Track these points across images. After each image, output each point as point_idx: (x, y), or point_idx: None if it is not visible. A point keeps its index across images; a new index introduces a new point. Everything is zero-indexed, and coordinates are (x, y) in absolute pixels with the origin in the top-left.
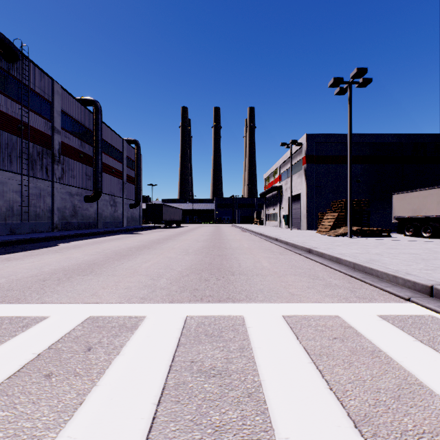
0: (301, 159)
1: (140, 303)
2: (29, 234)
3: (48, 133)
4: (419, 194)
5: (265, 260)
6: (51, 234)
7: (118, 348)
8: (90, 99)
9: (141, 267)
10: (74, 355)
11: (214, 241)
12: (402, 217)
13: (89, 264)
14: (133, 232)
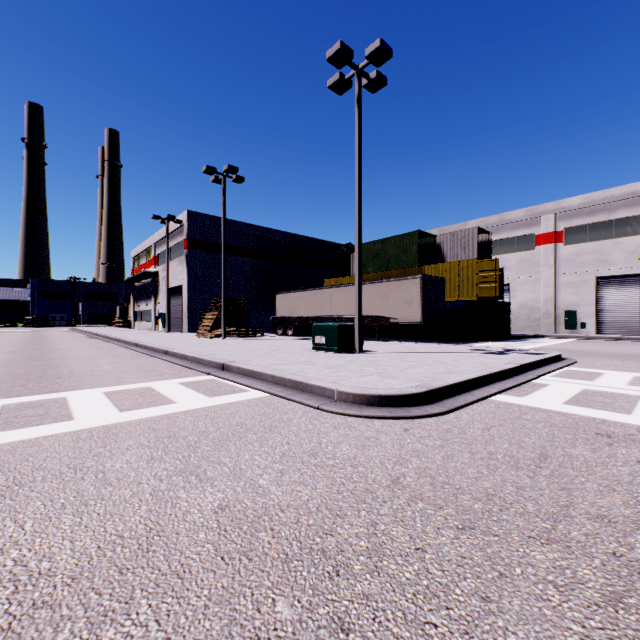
0: (183, 241)
1: None
2: None
3: None
4: (294, 296)
5: (108, 365)
6: None
7: None
8: None
9: None
10: None
11: (31, 352)
12: (276, 317)
13: None
14: None
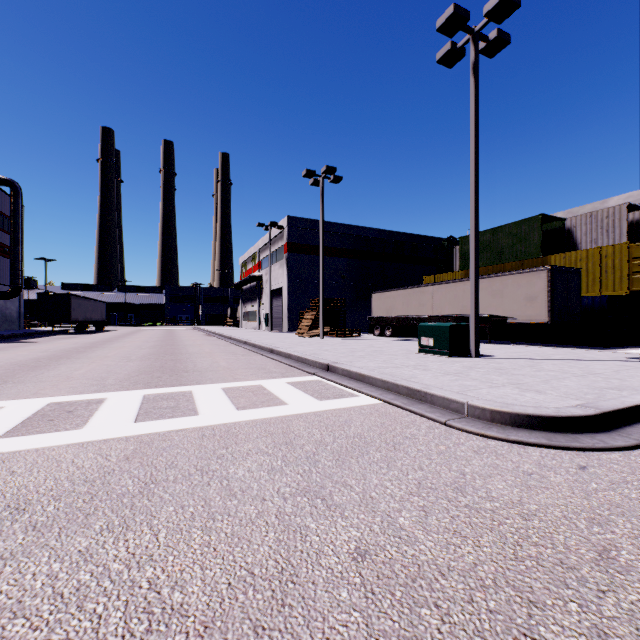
0: (283, 246)
1: (96, 393)
2: None
3: None
4: (391, 295)
5: (223, 361)
6: None
7: (95, 409)
8: None
9: (74, 374)
10: (61, 414)
11: (165, 347)
12: (373, 317)
13: None
14: (15, 340)
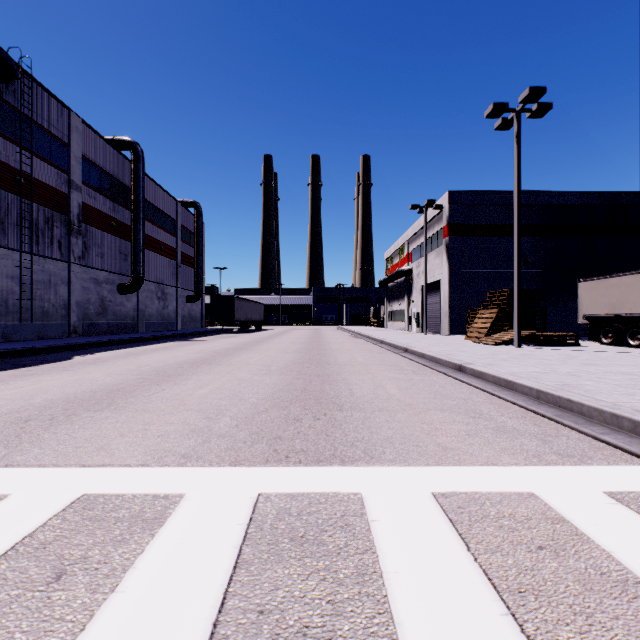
0: (441, 230)
1: (179, 466)
2: (32, 341)
3: (62, 190)
4: (620, 282)
5: (391, 384)
6: (65, 341)
7: (117, 573)
8: (126, 140)
9: (193, 395)
10: (24, 592)
11: (310, 352)
12: (596, 316)
13: (110, 390)
14: (189, 338)
